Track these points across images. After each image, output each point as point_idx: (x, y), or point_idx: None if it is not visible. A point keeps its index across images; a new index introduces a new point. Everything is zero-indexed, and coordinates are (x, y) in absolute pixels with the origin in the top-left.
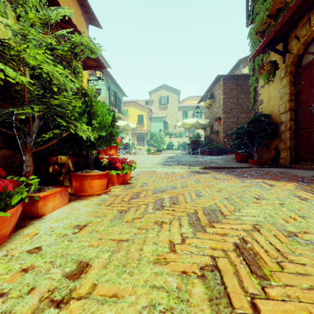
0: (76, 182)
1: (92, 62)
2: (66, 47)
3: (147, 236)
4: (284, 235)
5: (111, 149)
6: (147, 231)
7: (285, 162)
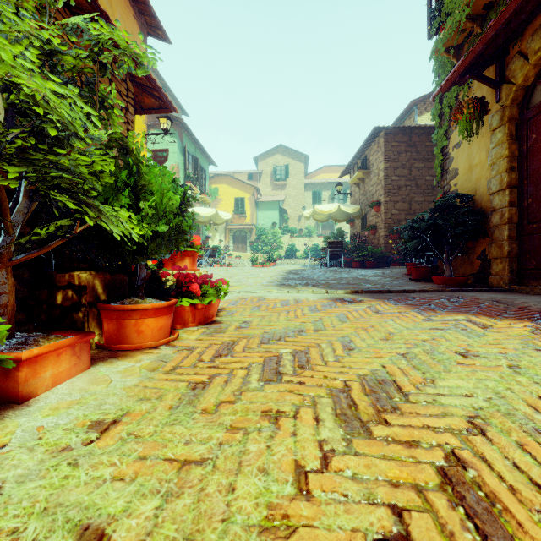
0: (110, 323)
1: (151, 100)
2: (83, 50)
3: (246, 449)
4: (540, 444)
5: (183, 258)
6: (246, 436)
7: (501, 282)
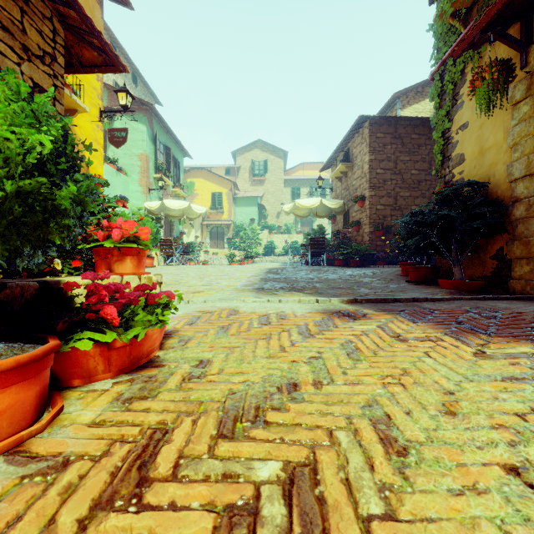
0: None
1: (93, 53)
2: None
3: None
4: None
5: (123, 258)
6: None
7: (528, 287)
